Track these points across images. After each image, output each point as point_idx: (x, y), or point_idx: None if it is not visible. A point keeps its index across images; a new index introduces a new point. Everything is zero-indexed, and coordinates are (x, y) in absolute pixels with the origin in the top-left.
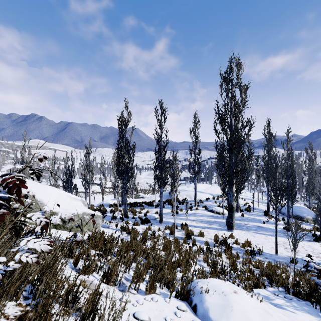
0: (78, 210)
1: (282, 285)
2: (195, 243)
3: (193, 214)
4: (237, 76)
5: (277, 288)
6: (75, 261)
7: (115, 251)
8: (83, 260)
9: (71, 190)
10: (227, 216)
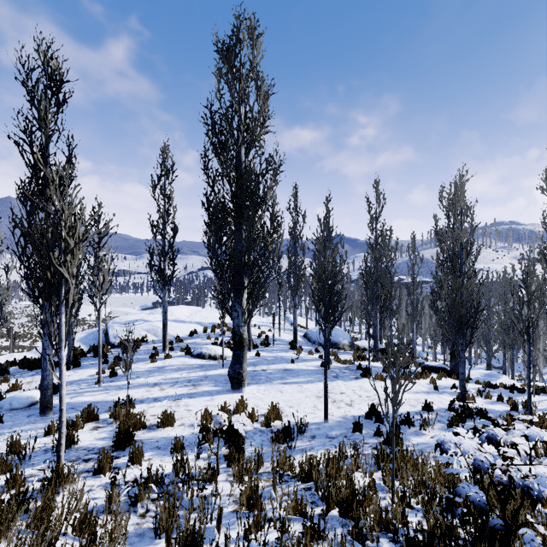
0: None
1: (381, 526)
2: (140, 460)
3: (158, 369)
4: (253, 56)
5: (375, 545)
6: None
7: None
8: None
9: None
10: (232, 360)
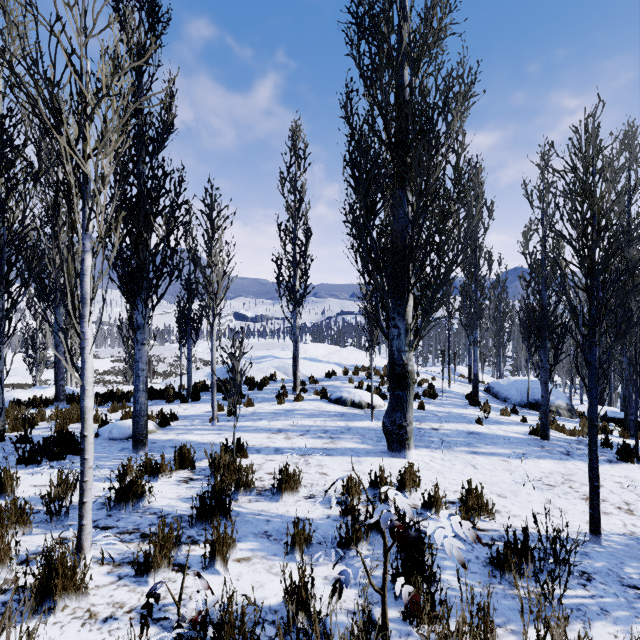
0: None
1: None
2: (225, 560)
3: (286, 412)
4: None
5: None
6: None
7: None
8: None
9: None
10: (390, 404)
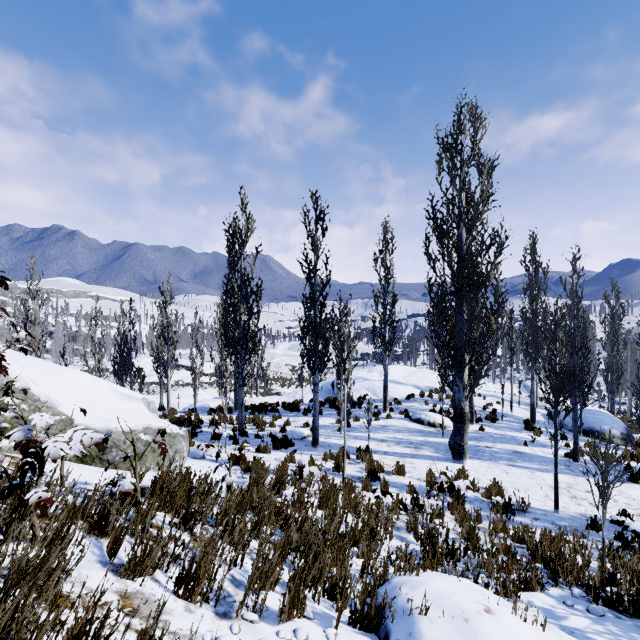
0: (134, 422)
1: (578, 582)
2: (387, 490)
3: (382, 427)
4: (474, 142)
5: (568, 588)
6: (113, 543)
7: (213, 514)
8: (133, 538)
9: (131, 380)
10: (453, 431)
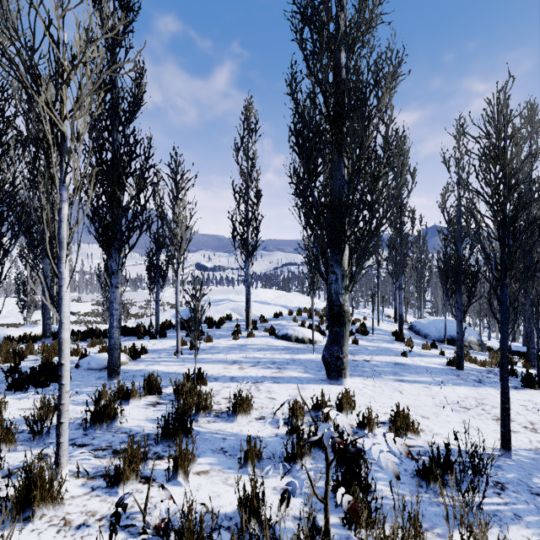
0: None
1: None
2: (186, 473)
3: (239, 347)
4: None
5: None
6: None
7: None
8: None
9: None
10: (328, 339)
